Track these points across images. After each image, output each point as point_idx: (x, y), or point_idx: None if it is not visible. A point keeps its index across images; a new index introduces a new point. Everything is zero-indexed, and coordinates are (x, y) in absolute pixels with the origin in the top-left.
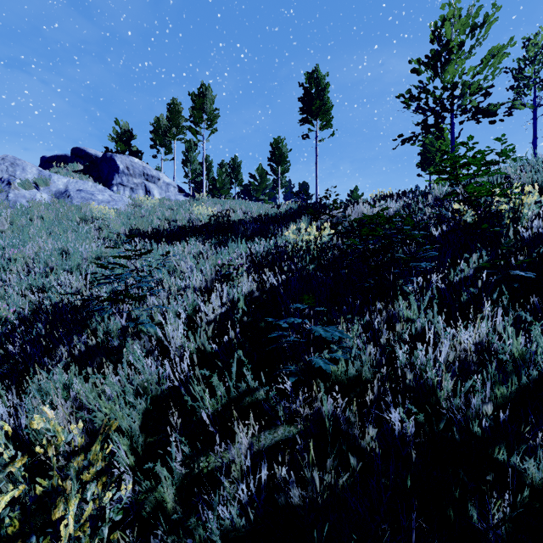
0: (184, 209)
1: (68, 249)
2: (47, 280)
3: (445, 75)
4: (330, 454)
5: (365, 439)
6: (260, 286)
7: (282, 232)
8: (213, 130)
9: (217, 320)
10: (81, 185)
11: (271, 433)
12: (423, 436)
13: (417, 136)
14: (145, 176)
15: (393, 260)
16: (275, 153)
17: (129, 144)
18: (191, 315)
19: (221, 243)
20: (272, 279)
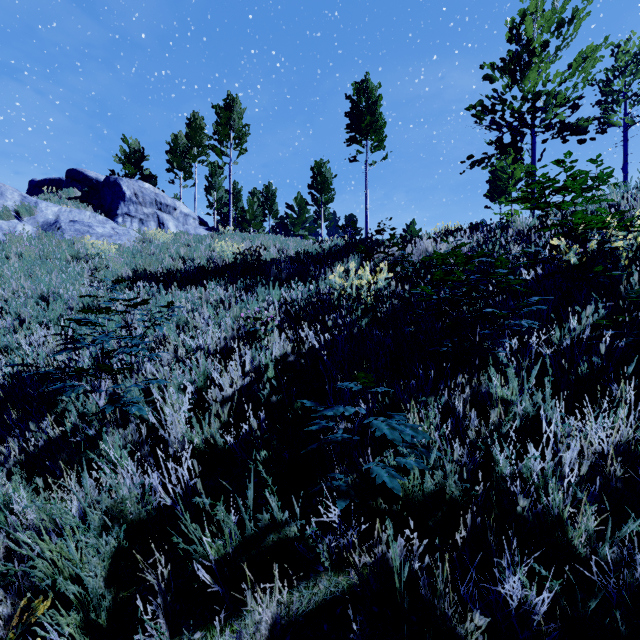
0: (204, 245)
1: (50, 296)
2: (16, 337)
3: (525, 82)
4: (402, 632)
5: (464, 626)
6: (297, 346)
7: (326, 274)
8: (242, 150)
9: (235, 398)
10: (76, 215)
11: (308, 588)
12: (547, 599)
13: (490, 157)
14: (158, 204)
15: (481, 316)
16: (317, 180)
17: (140, 167)
18: (202, 388)
19: (249, 289)
20: (312, 339)
